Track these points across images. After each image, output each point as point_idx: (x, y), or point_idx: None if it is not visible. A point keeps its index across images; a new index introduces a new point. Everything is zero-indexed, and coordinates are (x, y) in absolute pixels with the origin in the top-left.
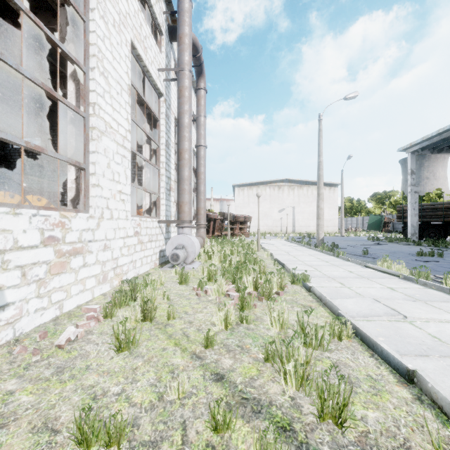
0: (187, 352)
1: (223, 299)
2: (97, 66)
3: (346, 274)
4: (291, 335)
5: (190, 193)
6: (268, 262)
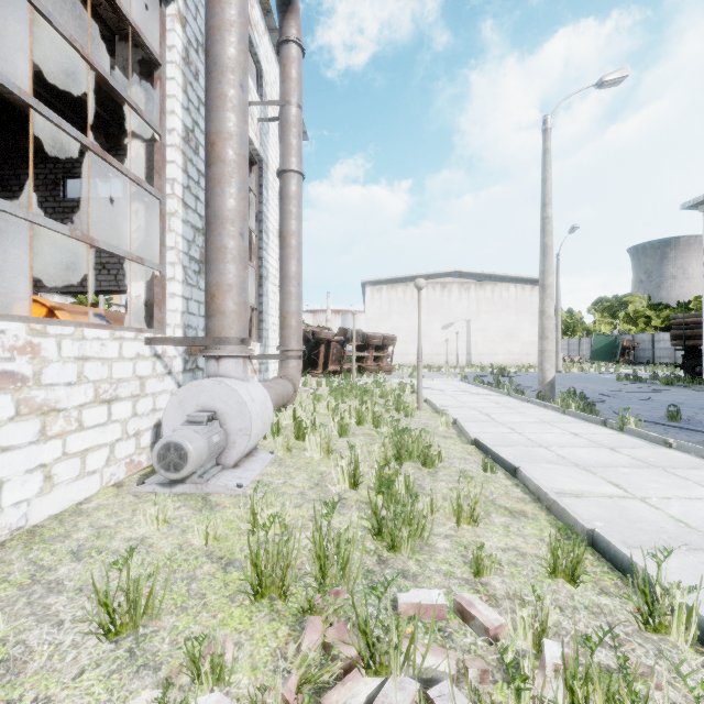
0: None
1: None
2: None
3: None
4: None
5: (242, 261)
6: (459, 451)
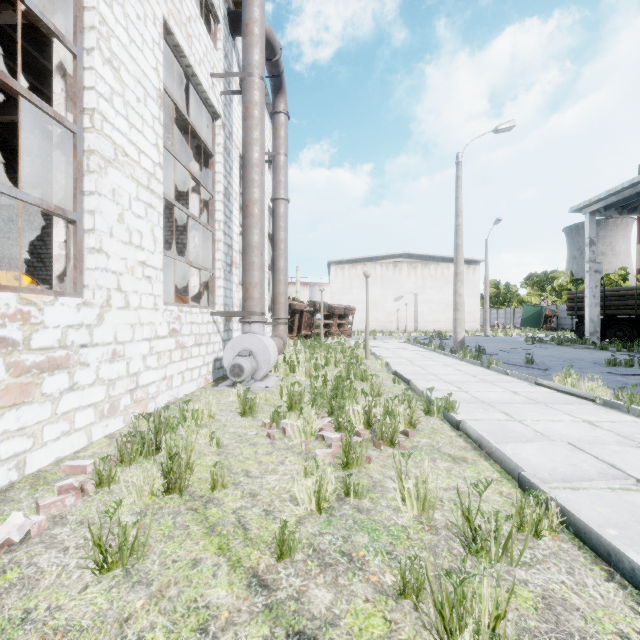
0: (240, 570)
1: (313, 444)
2: (98, 46)
3: (510, 397)
4: (441, 523)
5: (262, 269)
6: (384, 377)
